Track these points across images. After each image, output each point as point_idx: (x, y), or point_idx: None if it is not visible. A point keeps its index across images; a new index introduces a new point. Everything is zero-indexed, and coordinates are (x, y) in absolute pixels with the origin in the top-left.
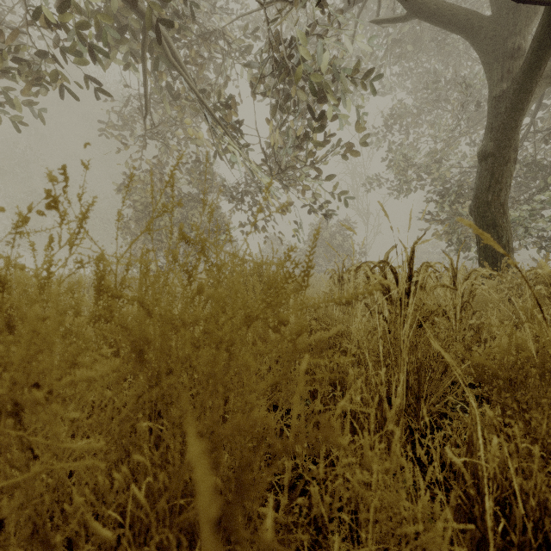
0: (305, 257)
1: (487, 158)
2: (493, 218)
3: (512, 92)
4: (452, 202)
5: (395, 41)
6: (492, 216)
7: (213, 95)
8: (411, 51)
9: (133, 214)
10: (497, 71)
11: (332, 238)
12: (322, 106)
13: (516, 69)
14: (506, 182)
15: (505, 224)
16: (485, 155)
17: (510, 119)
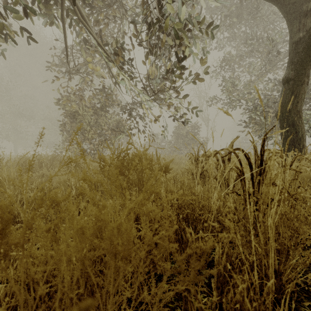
0: (171, 145)
1: (289, 82)
2: (293, 120)
3: (308, 37)
4: (261, 112)
5: (226, 15)
6: (292, 119)
7: (115, 44)
8: (235, 21)
9: (68, 119)
10: (296, 25)
11: (187, 134)
12: (183, 49)
13: (309, 24)
14: (301, 97)
15: (301, 124)
16: (287, 79)
17: (306, 55)
